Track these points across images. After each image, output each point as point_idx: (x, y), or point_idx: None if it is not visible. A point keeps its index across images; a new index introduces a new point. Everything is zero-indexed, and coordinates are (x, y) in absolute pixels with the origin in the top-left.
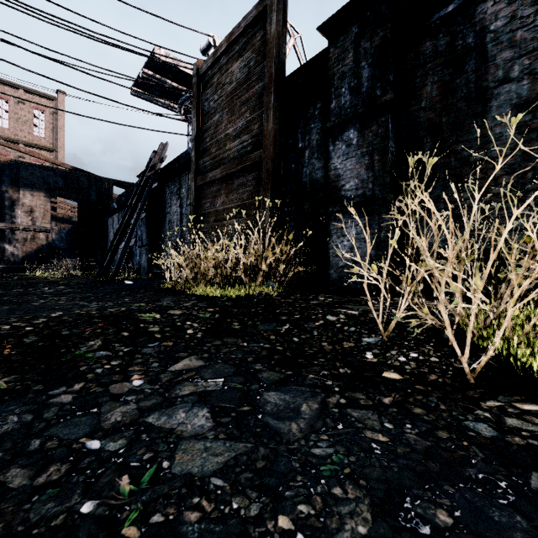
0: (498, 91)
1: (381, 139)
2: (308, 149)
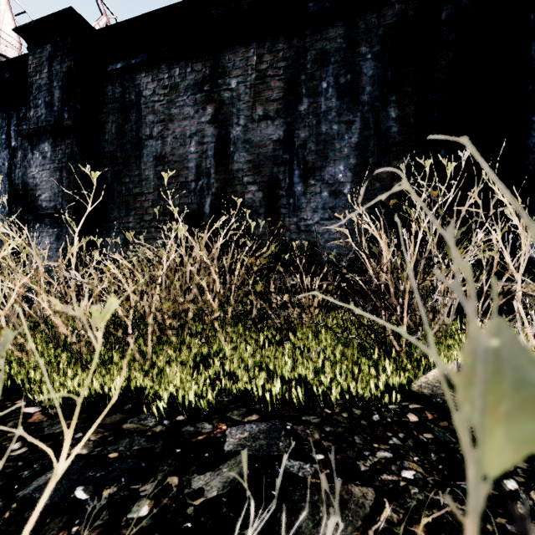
0: (147, 143)
1: (68, 159)
2: (21, 150)
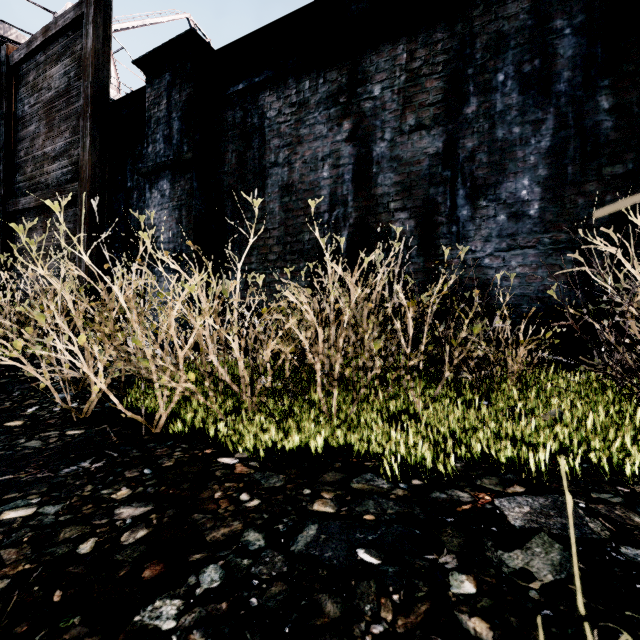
0: (272, 171)
1: (187, 196)
2: (137, 190)
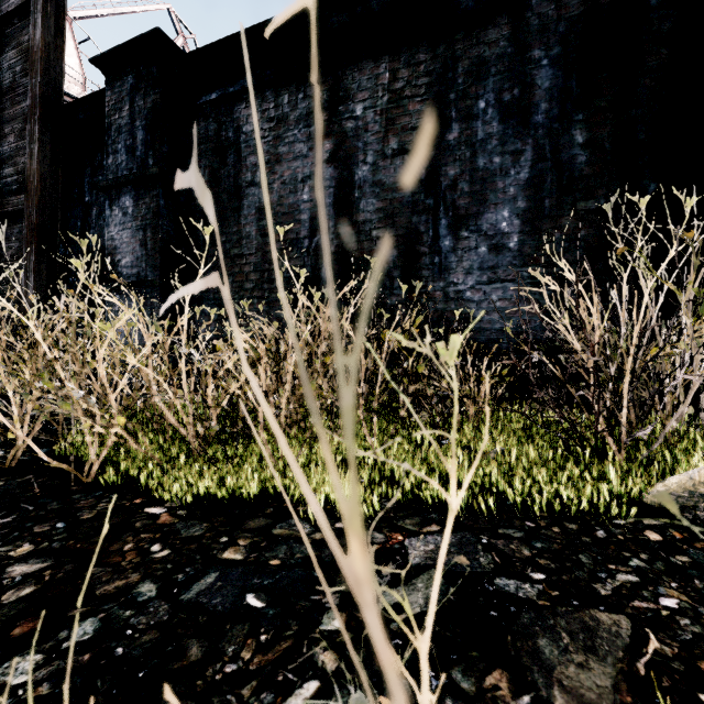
0: (248, 191)
1: (153, 215)
2: (96, 206)
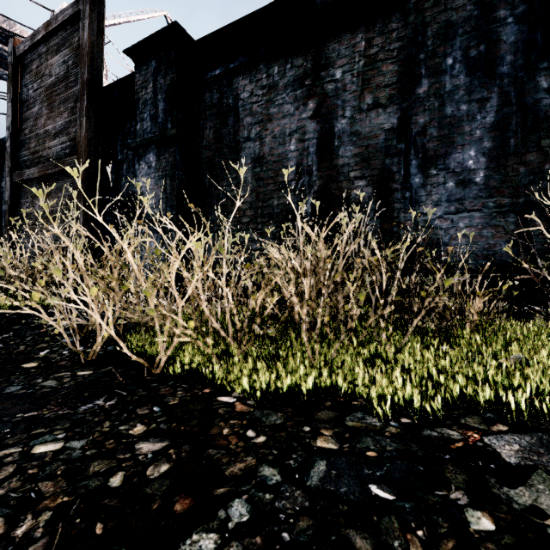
0: (245, 145)
1: (171, 167)
2: (126, 162)
